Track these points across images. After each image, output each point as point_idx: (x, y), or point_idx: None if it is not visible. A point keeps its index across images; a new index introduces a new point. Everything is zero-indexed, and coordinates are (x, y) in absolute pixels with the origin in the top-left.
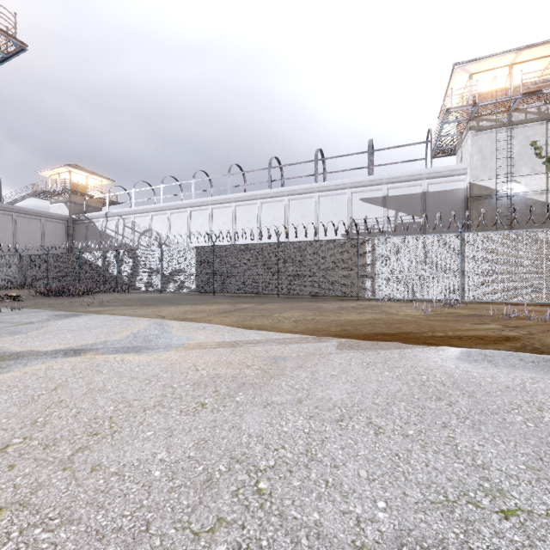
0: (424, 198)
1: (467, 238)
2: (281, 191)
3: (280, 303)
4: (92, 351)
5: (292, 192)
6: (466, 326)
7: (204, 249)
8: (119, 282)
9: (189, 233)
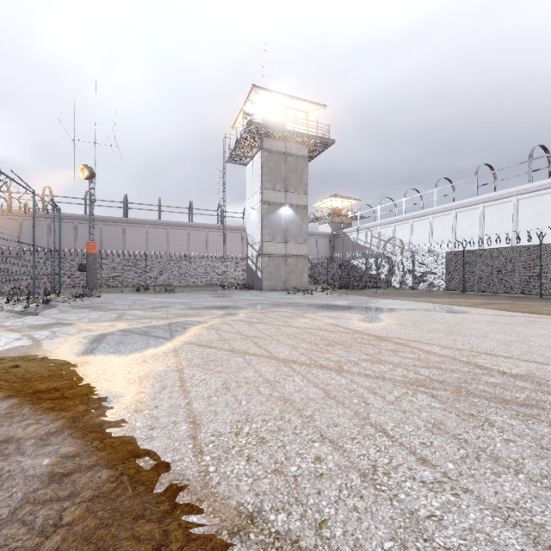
0: None
1: None
2: (547, 183)
3: (542, 302)
4: (420, 310)
5: None
6: None
7: (454, 254)
8: (378, 281)
9: (431, 238)
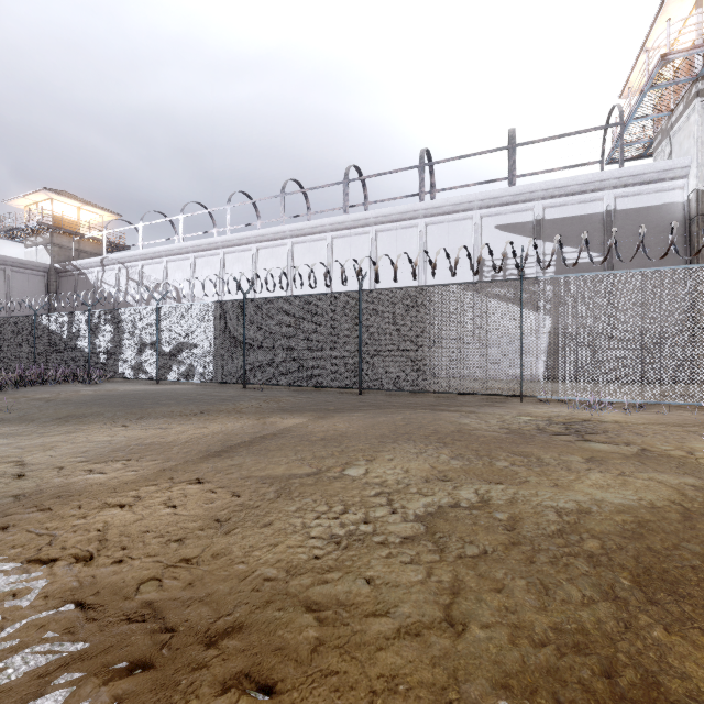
0: (608, 220)
1: None
2: (364, 217)
3: (366, 413)
4: None
5: (382, 218)
6: None
7: (229, 306)
8: (93, 364)
9: (222, 287)
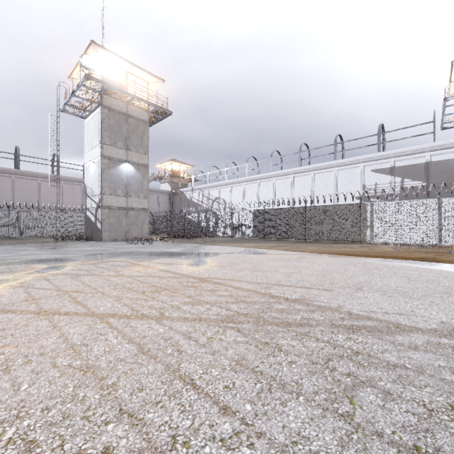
0: (427, 166)
1: (444, 202)
2: (308, 168)
3: (306, 244)
4: (236, 253)
5: (317, 168)
6: (409, 255)
7: (258, 211)
8: (207, 231)
9: (244, 199)
